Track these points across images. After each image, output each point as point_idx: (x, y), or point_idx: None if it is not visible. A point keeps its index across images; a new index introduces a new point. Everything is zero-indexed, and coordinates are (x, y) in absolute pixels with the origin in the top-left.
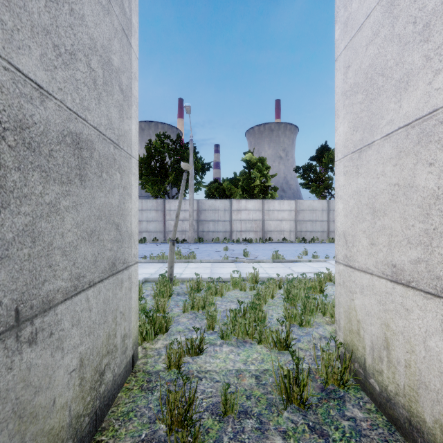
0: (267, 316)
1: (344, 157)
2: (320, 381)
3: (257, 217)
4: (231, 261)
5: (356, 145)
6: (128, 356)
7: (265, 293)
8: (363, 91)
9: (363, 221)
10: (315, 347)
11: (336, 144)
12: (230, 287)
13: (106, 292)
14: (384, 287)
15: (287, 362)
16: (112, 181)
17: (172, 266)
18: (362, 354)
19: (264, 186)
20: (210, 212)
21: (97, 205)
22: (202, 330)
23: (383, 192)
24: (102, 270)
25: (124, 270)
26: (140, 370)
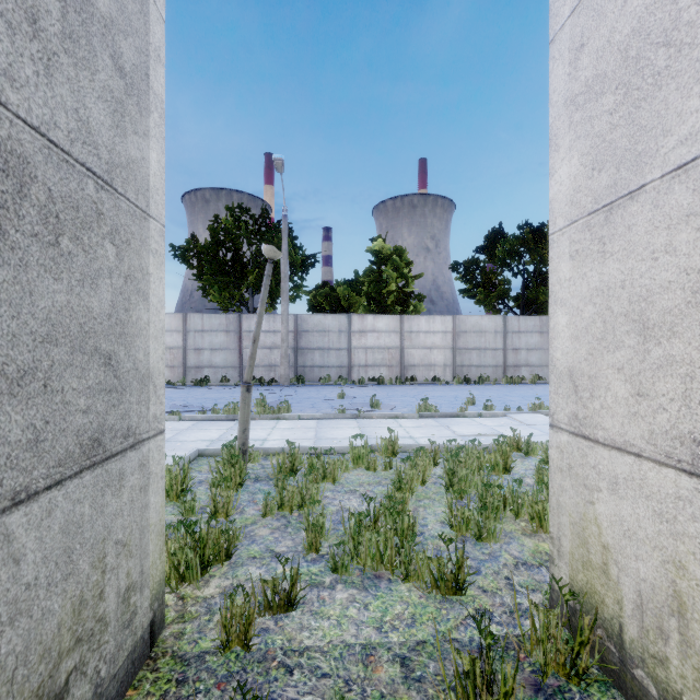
0: (417, 524)
1: (570, 224)
2: (533, 675)
3: (391, 342)
4: (350, 417)
5: (600, 196)
6: (138, 629)
7: (411, 476)
8: (617, 88)
9: (617, 349)
10: (510, 584)
11: (553, 201)
12: (350, 464)
13: (74, 507)
14: (672, 486)
15: (461, 622)
16: (91, 260)
17: (246, 430)
18: (614, 615)
19: (404, 293)
20: (315, 335)
21: (41, 309)
22: (297, 553)
23: (668, 286)
24: (60, 460)
25: (127, 451)
26: (167, 653)
